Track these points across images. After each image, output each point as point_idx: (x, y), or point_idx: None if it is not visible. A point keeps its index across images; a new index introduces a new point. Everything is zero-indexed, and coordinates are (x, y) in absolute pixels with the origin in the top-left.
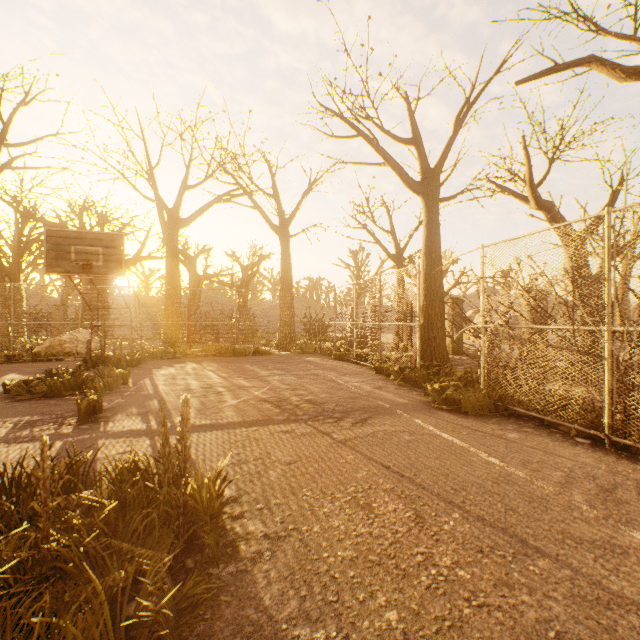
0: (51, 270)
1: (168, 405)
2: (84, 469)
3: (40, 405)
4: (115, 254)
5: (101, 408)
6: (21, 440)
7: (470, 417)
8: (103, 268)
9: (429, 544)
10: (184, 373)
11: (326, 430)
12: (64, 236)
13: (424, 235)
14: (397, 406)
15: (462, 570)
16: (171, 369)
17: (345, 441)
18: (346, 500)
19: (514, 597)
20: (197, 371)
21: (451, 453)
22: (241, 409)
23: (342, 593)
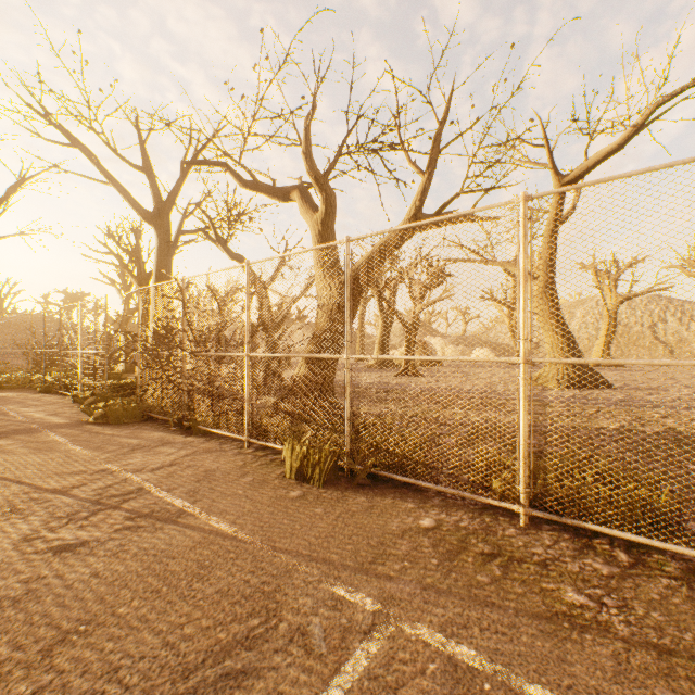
0: None
1: None
2: None
3: None
4: None
5: None
6: None
7: (112, 425)
8: None
9: None
10: None
11: None
12: None
13: (155, 265)
14: (50, 426)
15: None
16: None
17: None
18: None
19: None
20: None
21: (46, 449)
22: None
23: None
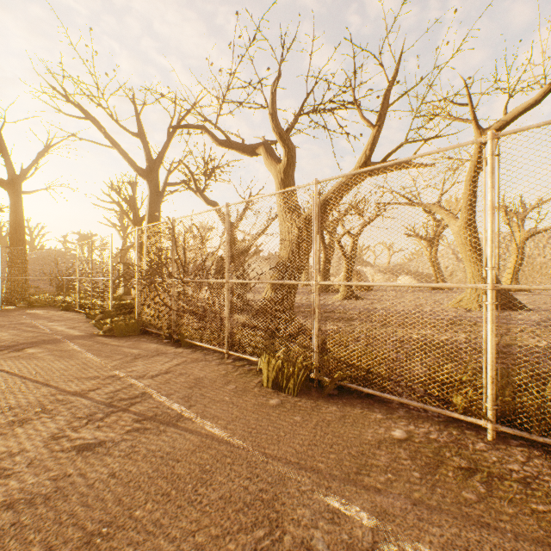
0: None
1: None
2: None
3: None
4: None
5: None
6: None
7: (117, 338)
8: None
9: None
10: None
11: None
12: None
13: (147, 210)
14: (69, 337)
15: None
16: None
17: None
18: None
19: (6, 402)
20: None
21: (68, 357)
22: None
23: None
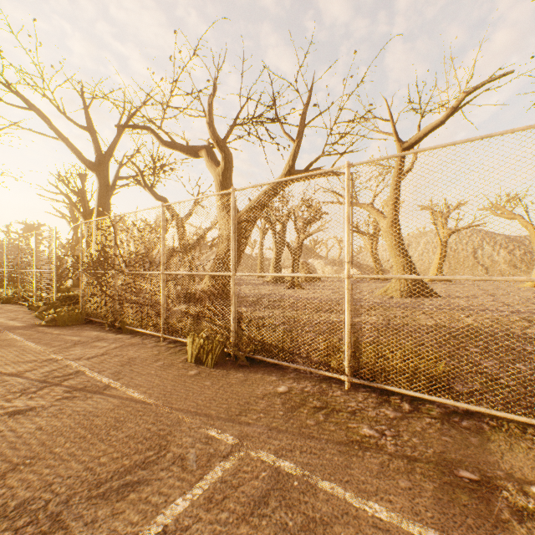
0: None
1: None
2: None
3: None
4: None
5: None
6: None
7: (59, 327)
8: None
9: None
10: None
11: None
12: None
13: (96, 203)
14: (9, 328)
15: None
16: None
17: None
18: None
19: None
20: None
21: (6, 345)
22: None
23: None
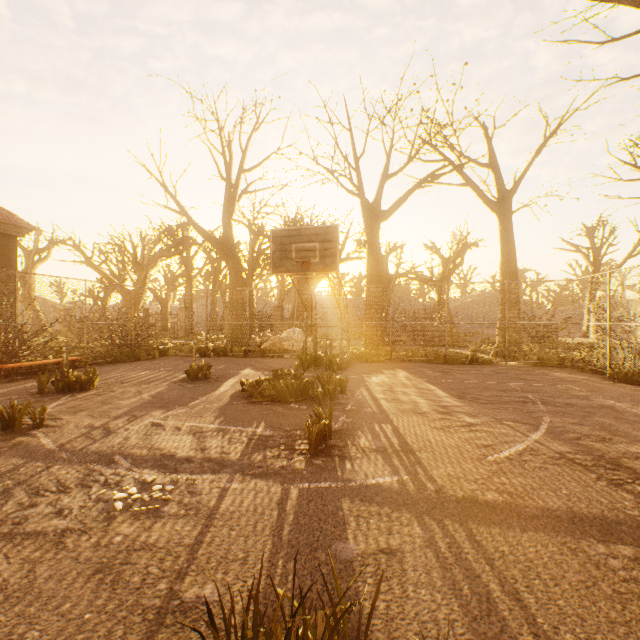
0: (276, 270)
1: (407, 439)
2: (356, 637)
3: (269, 412)
4: (330, 248)
5: (330, 432)
6: (254, 471)
7: None
8: (319, 264)
9: None
10: (399, 384)
11: None
12: (286, 235)
13: None
14: None
15: None
16: (382, 376)
17: None
18: None
19: None
20: (413, 382)
21: None
22: (538, 474)
23: None
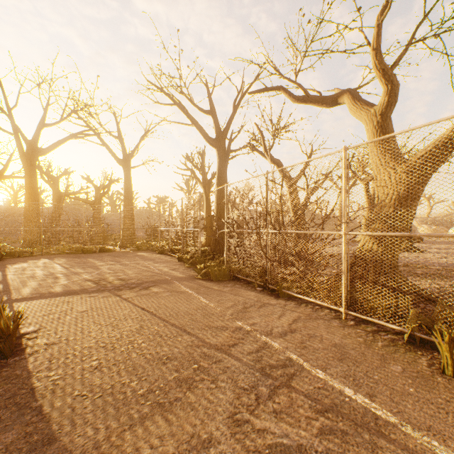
0: None
1: (11, 287)
2: None
3: None
4: None
5: None
6: None
7: (213, 282)
8: None
9: (137, 336)
10: (34, 266)
11: (120, 294)
12: None
13: (217, 173)
14: (176, 279)
15: (145, 343)
16: (24, 264)
17: (128, 298)
18: (106, 324)
19: (161, 349)
20: (46, 264)
21: (185, 299)
22: (68, 286)
23: (75, 359)
